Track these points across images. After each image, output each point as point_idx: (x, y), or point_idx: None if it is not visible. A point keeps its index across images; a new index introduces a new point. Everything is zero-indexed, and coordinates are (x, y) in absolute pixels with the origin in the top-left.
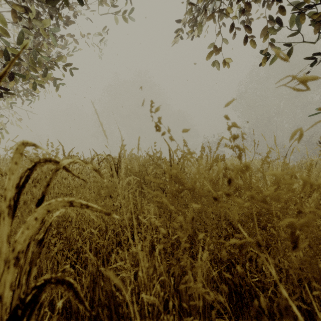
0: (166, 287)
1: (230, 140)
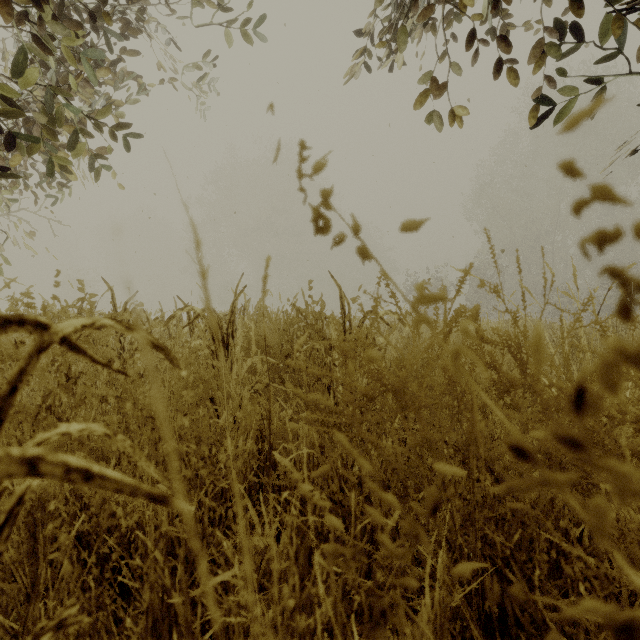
0: None
1: (583, 249)
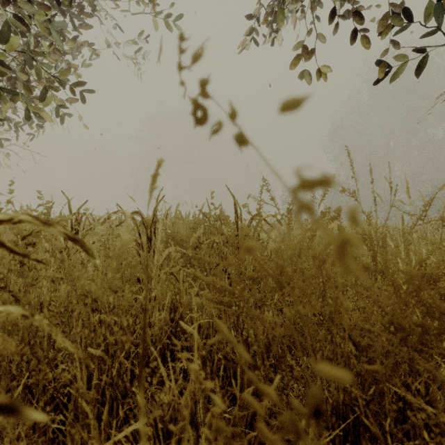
0: None
1: None
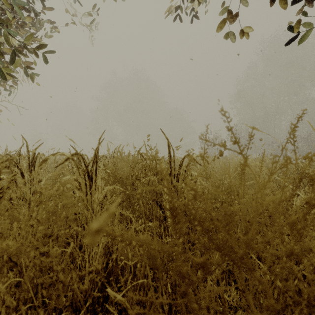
0: None
1: None
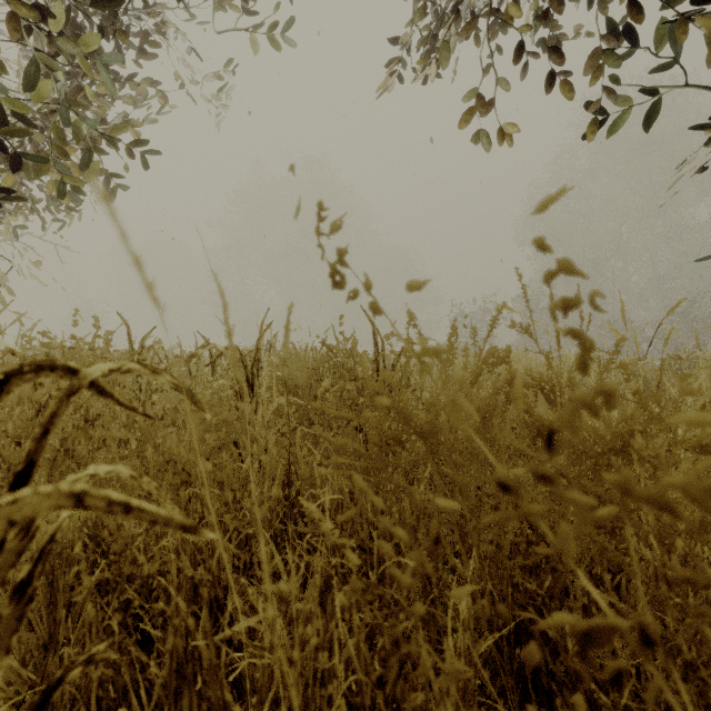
0: (363, 691)
1: (552, 313)
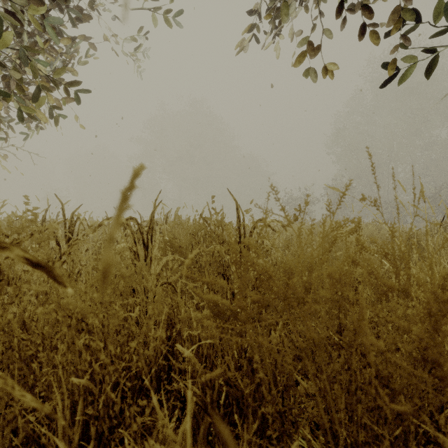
0: None
1: None
